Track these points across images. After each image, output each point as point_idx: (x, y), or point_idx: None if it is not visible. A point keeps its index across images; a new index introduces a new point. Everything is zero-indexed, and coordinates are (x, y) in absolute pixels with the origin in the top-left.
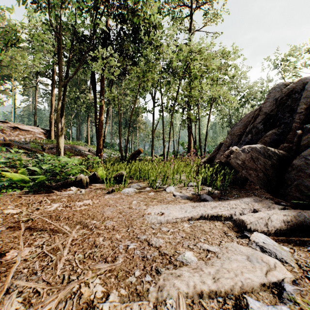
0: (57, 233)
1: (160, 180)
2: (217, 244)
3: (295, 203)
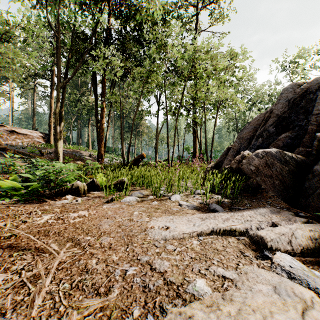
0: (43, 253)
1: (164, 188)
2: (234, 268)
3: (318, 215)
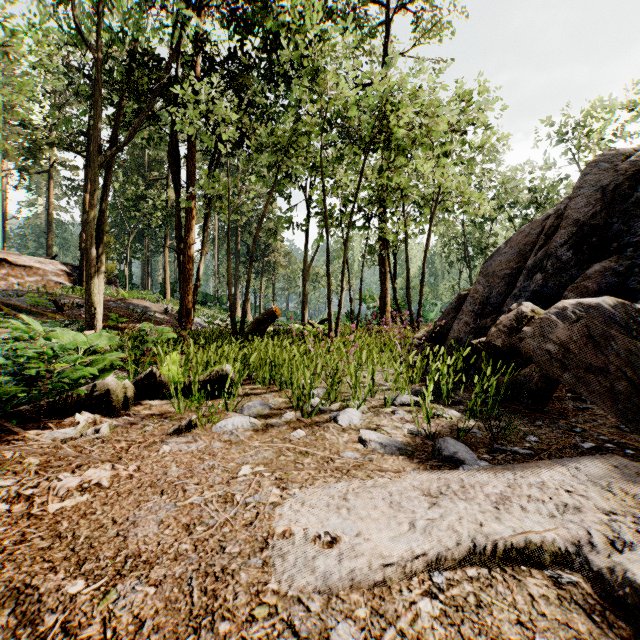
0: None
1: (322, 389)
2: None
3: None
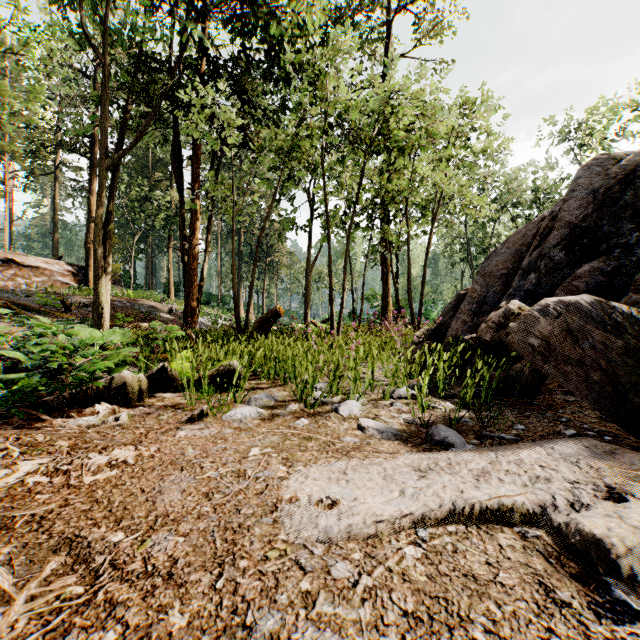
0: None
1: (324, 383)
2: None
3: None
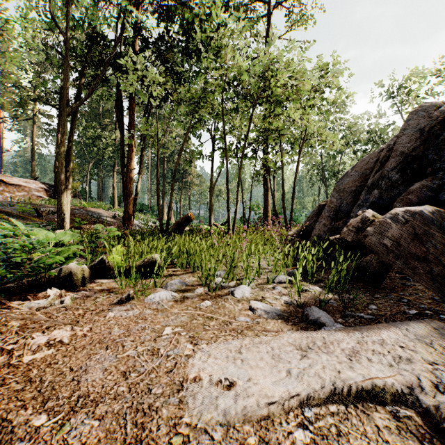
0: None
1: (223, 271)
2: None
3: None
